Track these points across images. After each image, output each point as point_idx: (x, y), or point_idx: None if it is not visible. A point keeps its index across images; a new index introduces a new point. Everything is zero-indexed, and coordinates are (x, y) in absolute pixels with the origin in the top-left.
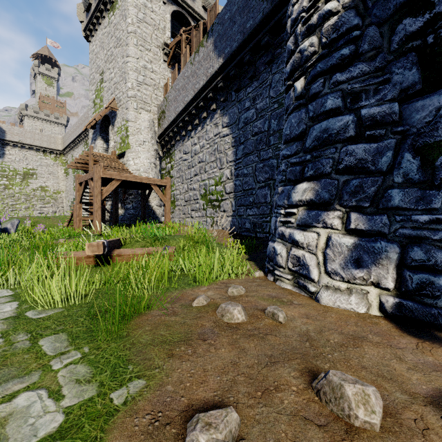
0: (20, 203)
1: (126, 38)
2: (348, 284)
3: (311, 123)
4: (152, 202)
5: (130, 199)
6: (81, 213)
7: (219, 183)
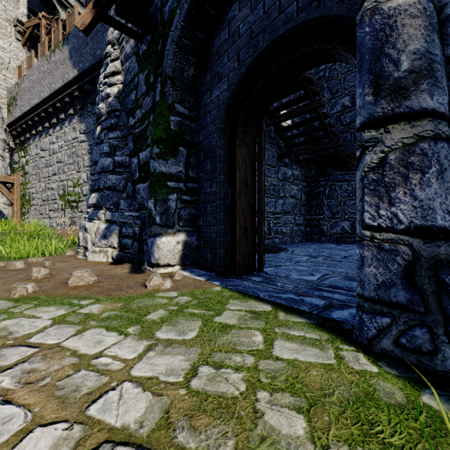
0: None
1: None
2: (100, 248)
3: (100, 157)
4: None
5: None
6: None
7: (77, 185)
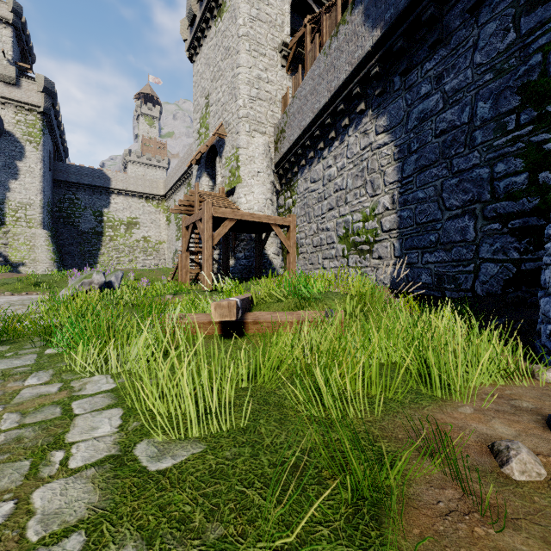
0: (124, 255)
1: (237, 44)
2: None
3: None
4: (268, 250)
5: (241, 246)
6: (187, 264)
7: (370, 217)
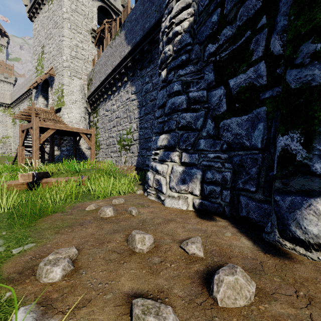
0: None
1: (62, 22)
2: (178, 193)
3: (168, 98)
4: (82, 146)
5: (64, 143)
6: (23, 154)
7: (129, 133)
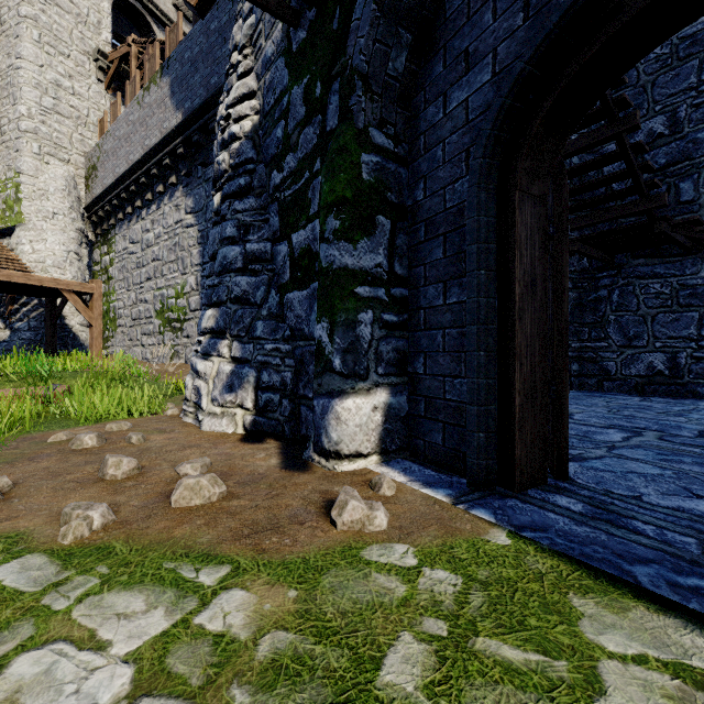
0: None
1: (16, 24)
2: (222, 408)
3: (220, 246)
4: (71, 319)
5: (23, 312)
6: None
7: (181, 295)
